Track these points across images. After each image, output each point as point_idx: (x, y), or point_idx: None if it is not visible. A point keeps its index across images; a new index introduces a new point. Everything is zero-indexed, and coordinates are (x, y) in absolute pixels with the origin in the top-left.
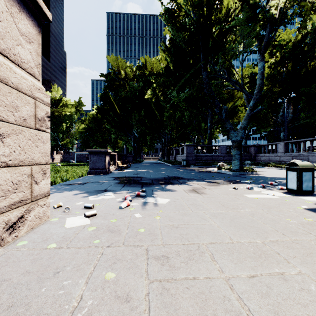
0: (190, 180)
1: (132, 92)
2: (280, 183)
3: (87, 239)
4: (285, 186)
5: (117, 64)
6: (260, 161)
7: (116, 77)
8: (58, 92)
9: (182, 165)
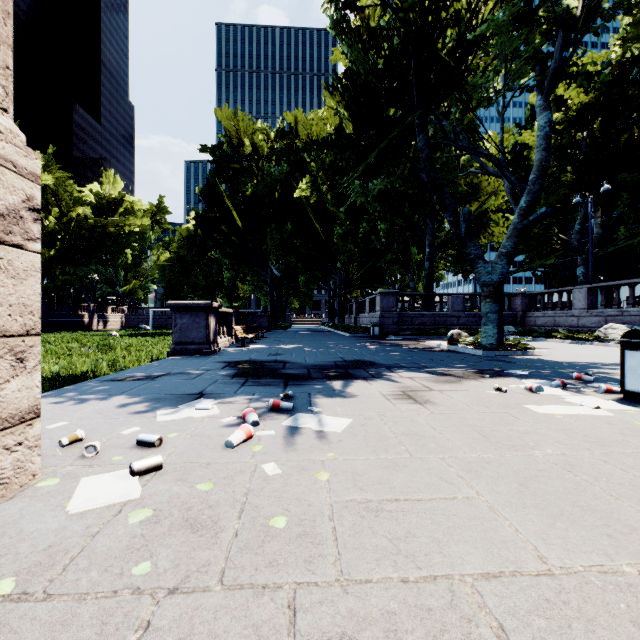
0: (394, 369)
1: (266, 184)
2: (598, 377)
3: (115, 559)
4: (612, 384)
5: (236, 126)
6: (535, 327)
7: (234, 153)
8: (116, 184)
9: (371, 334)
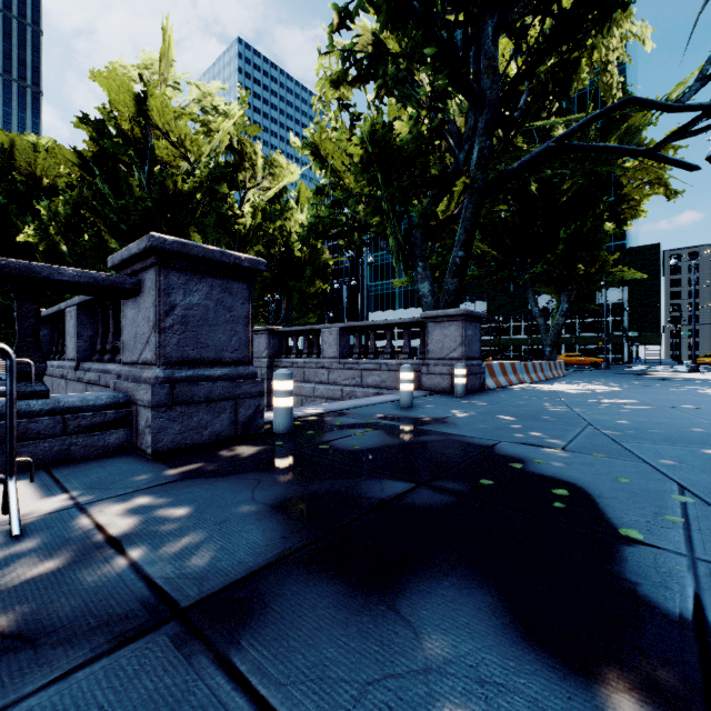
0: None
1: None
2: None
3: None
4: None
5: None
6: None
7: None
8: None
9: None
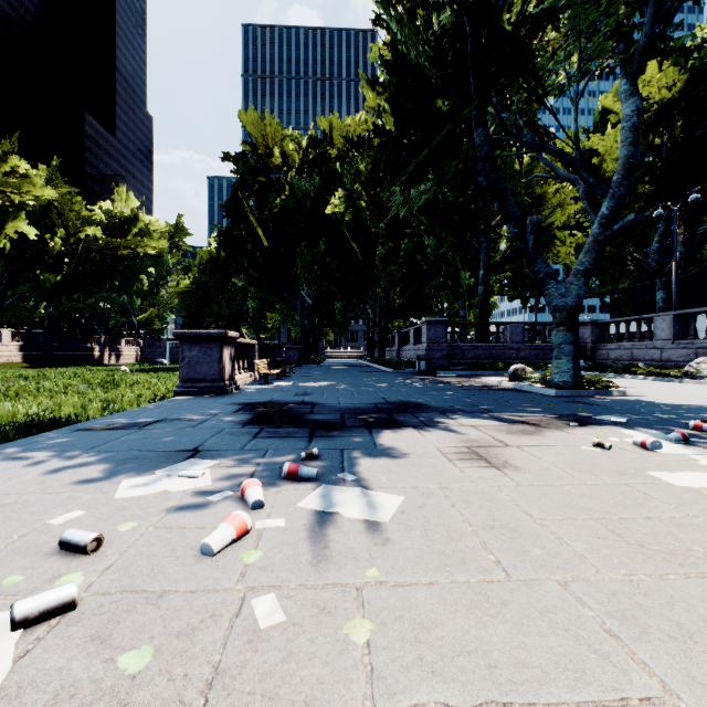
0: (450, 414)
1: (297, 199)
2: None
3: None
4: None
5: (262, 133)
6: (608, 361)
7: (260, 165)
8: (130, 202)
9: (417, 370)
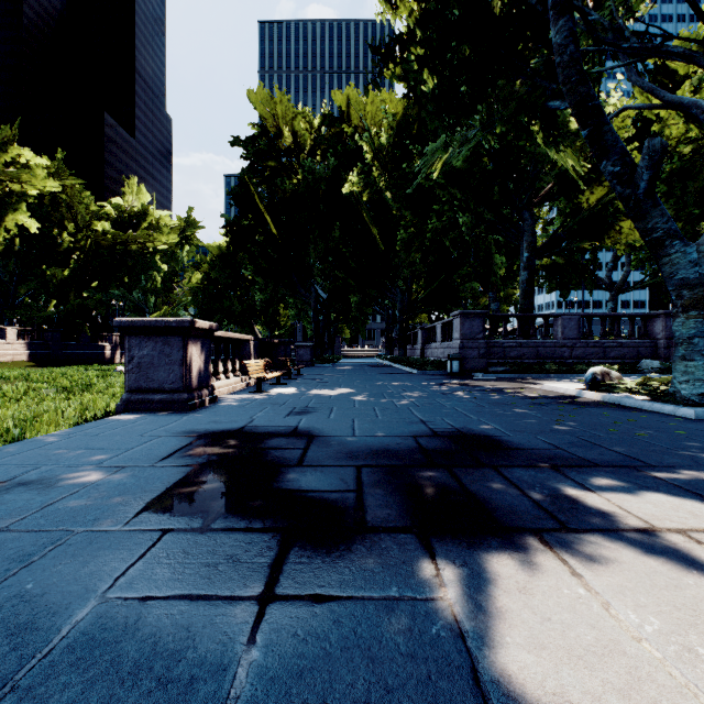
0: (576, 473)
1: (309, 183)
2: None
3: None
4: None
5: (272, 113)
6: None
7: (270, 146)
8: (141, 196)
9: (448, 371)
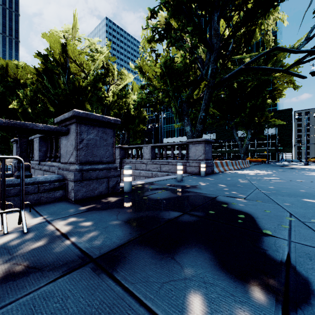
0: None
1: None
2: None
3: None
4: None
5: None
6: None
7: None
8: None
9: None
